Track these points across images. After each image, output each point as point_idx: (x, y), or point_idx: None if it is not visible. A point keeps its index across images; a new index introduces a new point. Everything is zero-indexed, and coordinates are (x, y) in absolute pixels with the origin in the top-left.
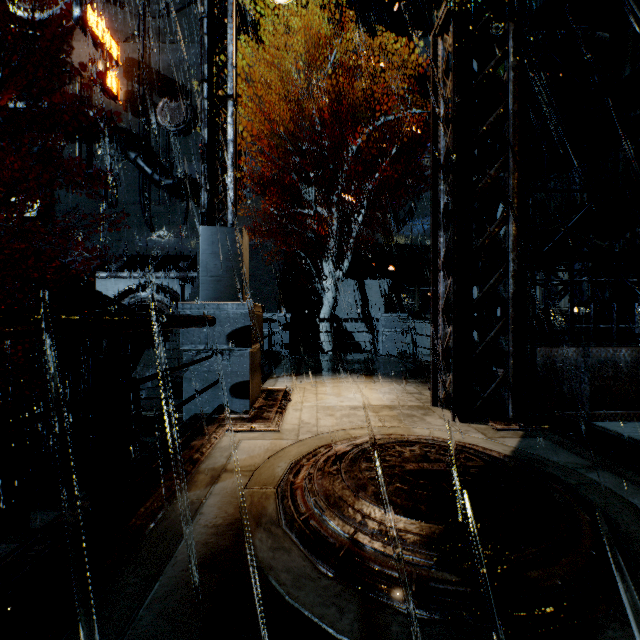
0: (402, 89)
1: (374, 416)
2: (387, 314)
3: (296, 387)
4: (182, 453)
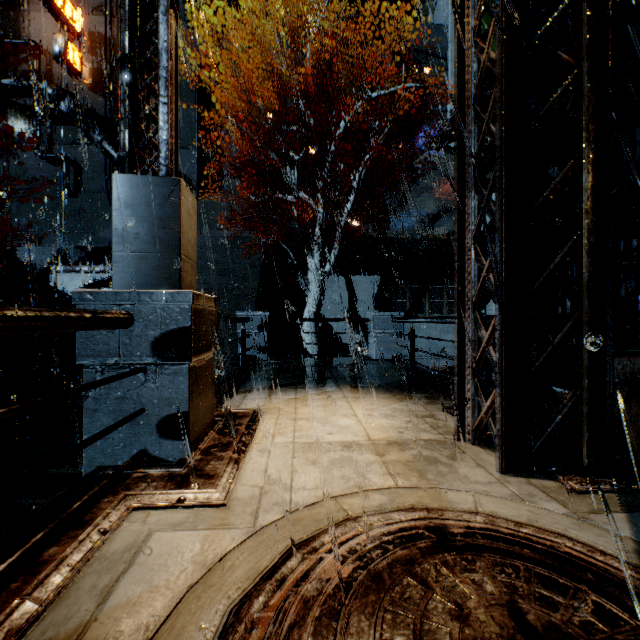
0: (391, 75)
1: (379, 463)
2: (379, 313)
3: (268, 408)
4: (2, 592)
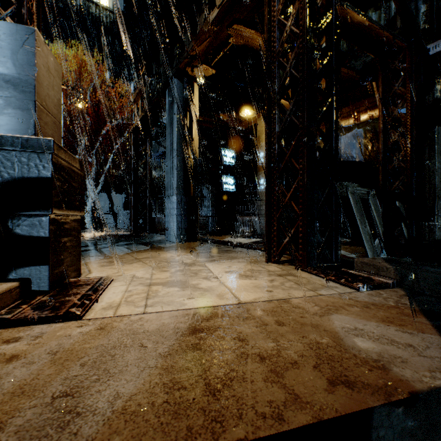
0: (134, 93)
1: None
2: (122, 211)
3: (83, 234)
4: None
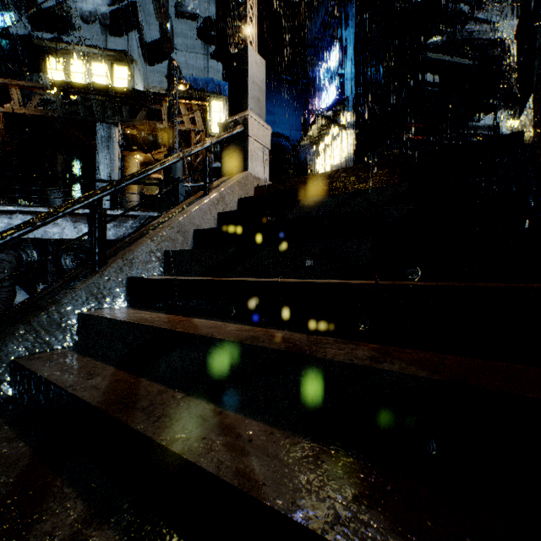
0: None
1: None
2: None
3: None
4: None
